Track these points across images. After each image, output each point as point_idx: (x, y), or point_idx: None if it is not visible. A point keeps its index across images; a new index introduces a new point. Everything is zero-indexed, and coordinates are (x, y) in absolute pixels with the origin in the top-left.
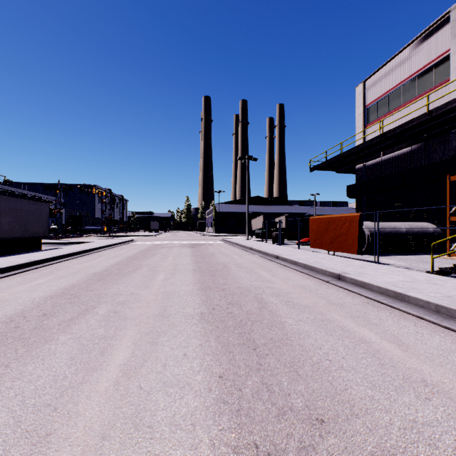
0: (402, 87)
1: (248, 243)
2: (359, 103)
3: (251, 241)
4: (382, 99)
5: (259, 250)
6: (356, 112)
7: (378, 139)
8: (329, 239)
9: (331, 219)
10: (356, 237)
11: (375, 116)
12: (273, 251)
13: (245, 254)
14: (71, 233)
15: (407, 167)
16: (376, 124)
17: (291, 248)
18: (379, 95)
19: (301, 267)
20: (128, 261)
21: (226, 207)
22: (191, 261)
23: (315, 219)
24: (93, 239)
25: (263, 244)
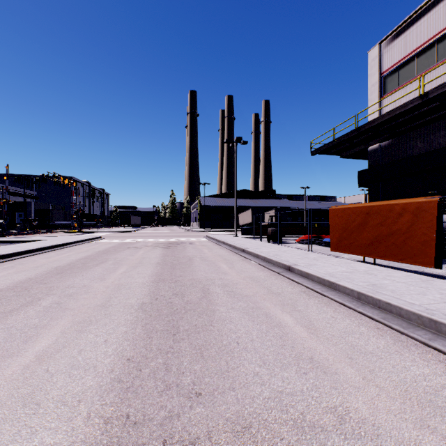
0: (436, 42)
1: (238, 241)
2: (373, 70)
3: (240, 238)
4: (406, 61)
5: (256, 254)
6: (369, 82)
7: (416, 102)
8: (368, 240)
9: (372, 208)
10: (431, 238)
11: (396, 84)
12: (279, 257)
13: (236, 259)
14: (38, 228)
15: (445, 144)
16: (397, 93)
17: (297, 250)
18: (402, 57)
19: (349, 297)
20: (43, 277)
21: (211, 201)
22: (149, 278)
23: (341, 210)
24: (50, 236)
25: (258, 242)
